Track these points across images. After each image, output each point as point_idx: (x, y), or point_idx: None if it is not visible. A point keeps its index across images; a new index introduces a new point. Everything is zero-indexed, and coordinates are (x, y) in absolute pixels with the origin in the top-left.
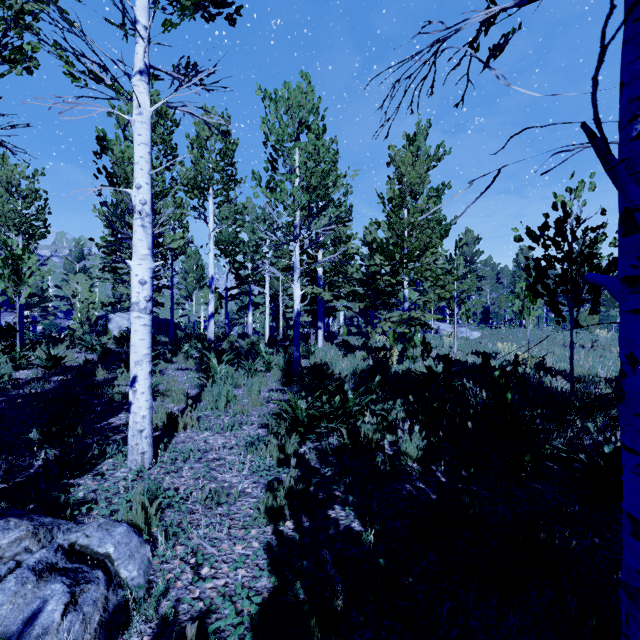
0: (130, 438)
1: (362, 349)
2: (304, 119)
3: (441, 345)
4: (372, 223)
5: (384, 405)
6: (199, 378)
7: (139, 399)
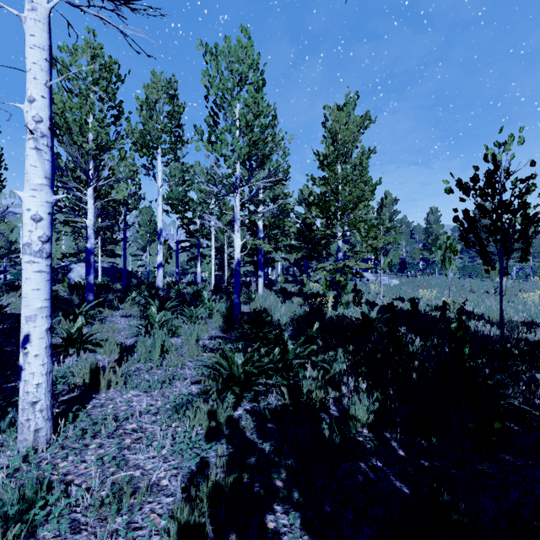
0: (19, 412)
1: (298, 295)
2: (244, 74)
3: (367, 291)
4: (308, 179)
5: (325, 356)
6: (138, 326)
7: (31, 364)
